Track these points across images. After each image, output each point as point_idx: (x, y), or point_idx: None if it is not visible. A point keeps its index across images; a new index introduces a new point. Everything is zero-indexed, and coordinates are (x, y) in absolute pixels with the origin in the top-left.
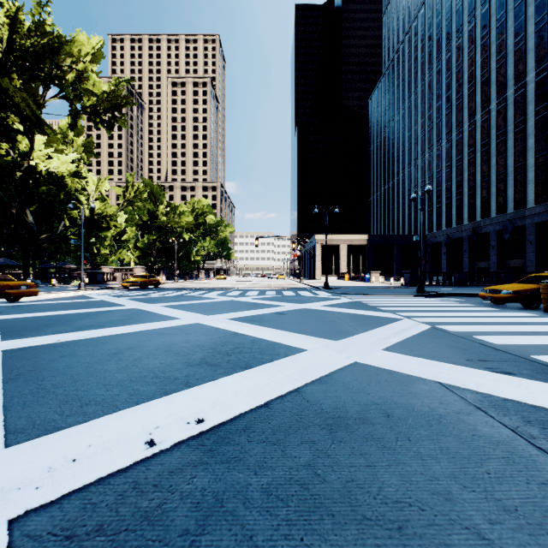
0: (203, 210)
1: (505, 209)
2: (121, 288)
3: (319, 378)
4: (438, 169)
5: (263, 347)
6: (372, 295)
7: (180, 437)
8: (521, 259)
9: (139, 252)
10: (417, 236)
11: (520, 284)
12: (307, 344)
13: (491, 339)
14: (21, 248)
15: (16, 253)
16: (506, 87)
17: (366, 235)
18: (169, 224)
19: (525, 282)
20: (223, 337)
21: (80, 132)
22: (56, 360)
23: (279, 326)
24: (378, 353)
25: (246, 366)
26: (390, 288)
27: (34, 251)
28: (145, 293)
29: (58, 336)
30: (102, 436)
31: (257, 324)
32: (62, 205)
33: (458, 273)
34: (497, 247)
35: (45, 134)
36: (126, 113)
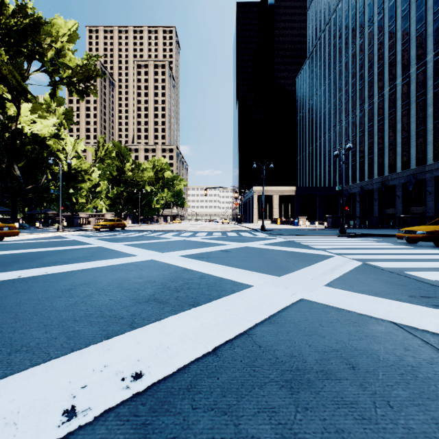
0: (162, 167)
1: (409, 165)
2: (93, 230)
3: (268, 316)
4: (353, 134)
5: (210, 282)
6: (302, 236)
7: (108, 403)
8: (422, 206)
9: (109, 201)
10: (339, 186)
11: (432, 226)
12: (252, 280)
13: (423, 275)
14: (10, 197)
15: (9, 202)
16: (409, 66)
17: (295, 188)
18: (134, 178)
19: (436, 224)
20: (174, 273)
21: (61, 103)
22: (8, 297)
23: (225, 262)
24: (321, 289)
25: (193, 303)
26: (316, 230)
27: (24, 200)
28: (112, 234)
29: (21, 271)
30: (13, 401)
31: (205, 260)
32: (45, 161)
33: (371, 218)
34: (401, 196)
35: (29, 102)
36: (96, 84)
